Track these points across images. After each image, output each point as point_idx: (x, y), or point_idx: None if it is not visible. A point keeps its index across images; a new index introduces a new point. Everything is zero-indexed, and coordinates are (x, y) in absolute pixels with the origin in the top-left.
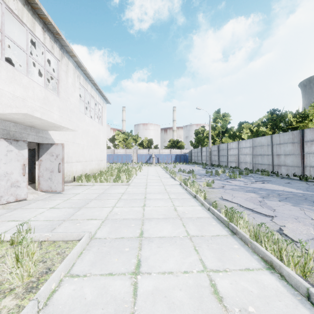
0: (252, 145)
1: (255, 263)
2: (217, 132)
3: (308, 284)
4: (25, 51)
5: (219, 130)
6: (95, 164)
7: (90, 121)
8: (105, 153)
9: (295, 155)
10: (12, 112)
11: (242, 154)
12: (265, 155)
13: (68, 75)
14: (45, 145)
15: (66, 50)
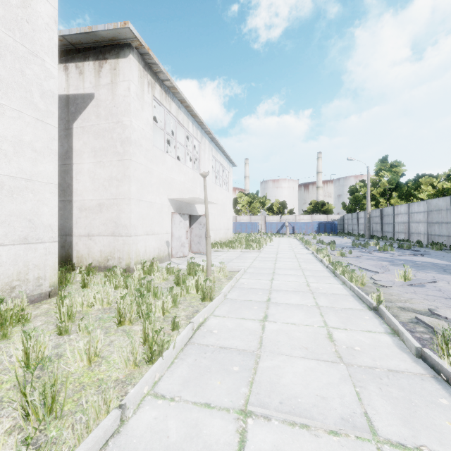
0: (427, 209)
1: (336, 283)
2: (381, 190)
3: (352, 283)
4: (184, 146)
5: (384, 187)
6: (223, 233)
7: (219, 190)
8: (231, 221)
9: None
10: (189, 197)
11: (414, 222)
12: (443, 223)
13: (205, 152)
14: (195, 217)
15: (205, 131)
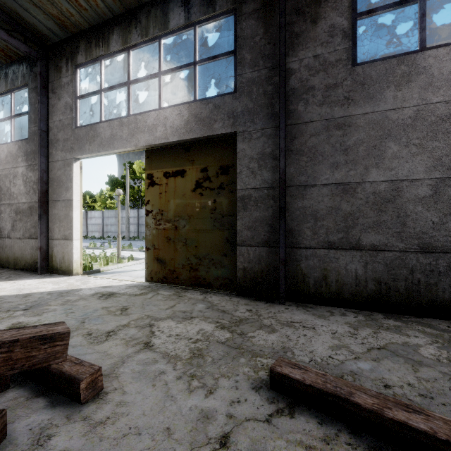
0: None
1: None
2: None
3: None
4: None
5: None
6: None
7: None
8: None
9: (84, 225)
10: None
11: None
12: None
13: None
14: None
15: None
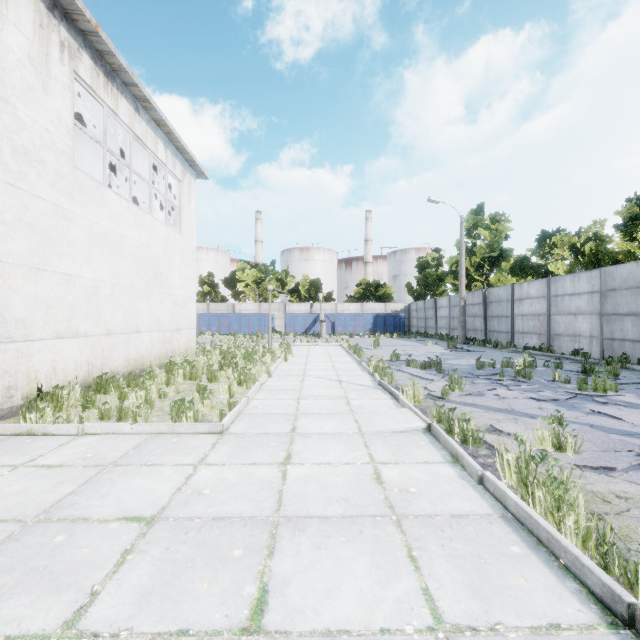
0: (602, 287)
1: None
2: (476, 260)
3: None
4: None
5: (482, 255)
6: (153, 341)
7: (127, 212)
8: (191, 309)
9: None
10: None
11: (563, 313)
12: None
13: (2, 14)
14: None
15: None
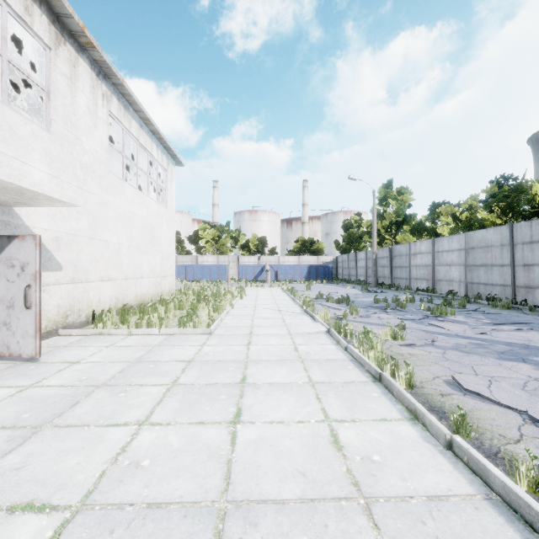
0: (466, 246)
1: None
2: (386, 224)
3: None
4: None
5: (390, 220)
6: (150, 284)
7: (136, 197)
8: (172, 262)
9: None
10: None
11: (442, 265)
12: (494, 265)
13: (76, 87)
14: None
15: (71, 28)
